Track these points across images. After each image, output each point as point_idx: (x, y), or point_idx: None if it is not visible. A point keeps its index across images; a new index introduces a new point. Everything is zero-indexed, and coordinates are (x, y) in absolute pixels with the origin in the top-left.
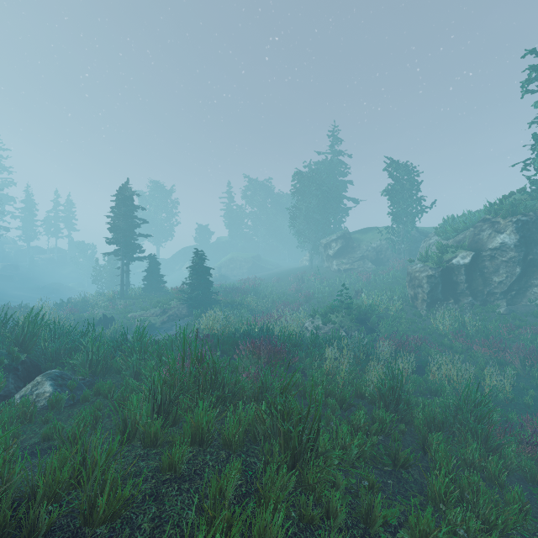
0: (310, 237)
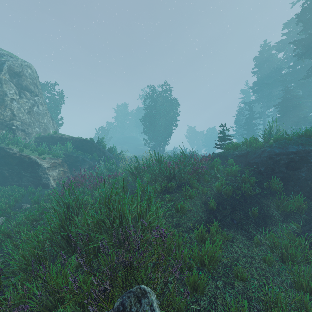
0: None
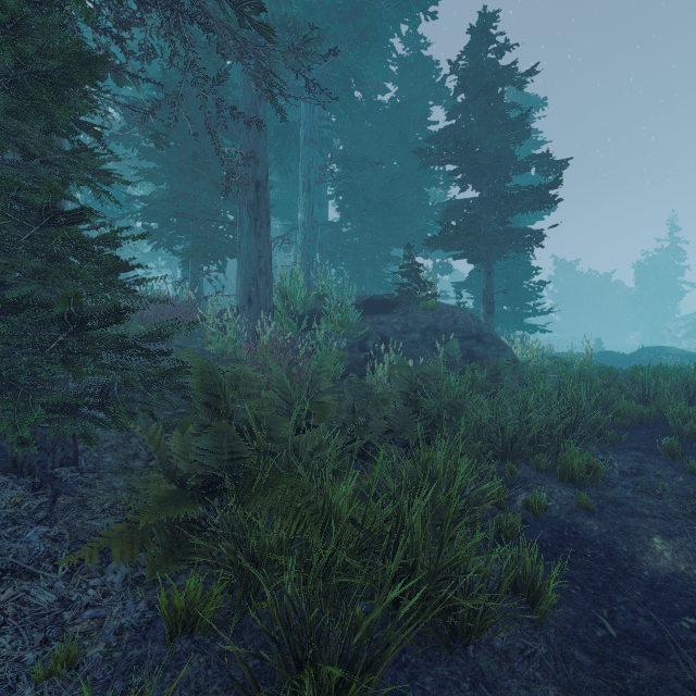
0: (650, 321)
